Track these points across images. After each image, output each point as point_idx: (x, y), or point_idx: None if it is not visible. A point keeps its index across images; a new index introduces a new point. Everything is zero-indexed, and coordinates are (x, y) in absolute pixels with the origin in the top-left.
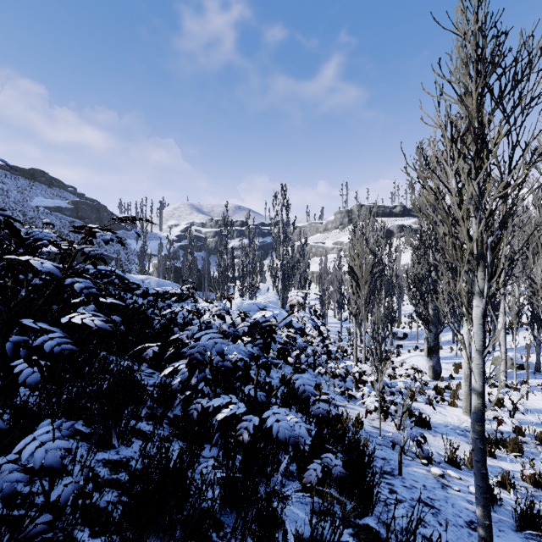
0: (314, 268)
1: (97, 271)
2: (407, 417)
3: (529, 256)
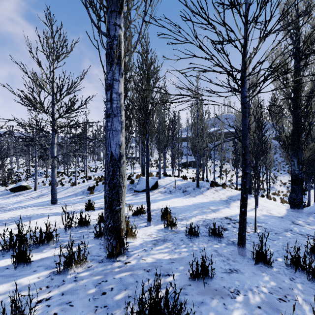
0: None
1: None
2: None
3: None
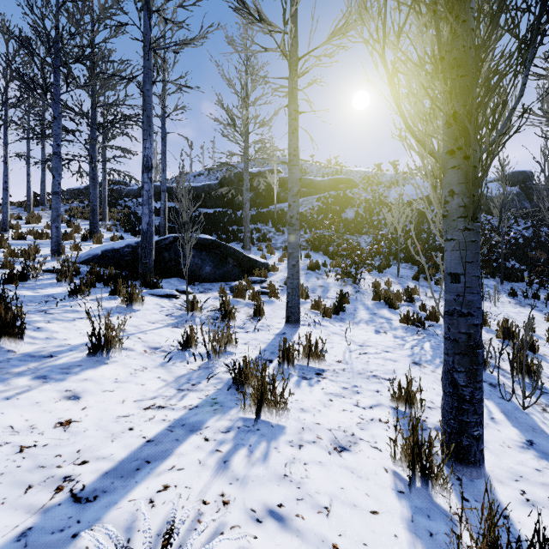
0: None
1: None
2: None
3: None
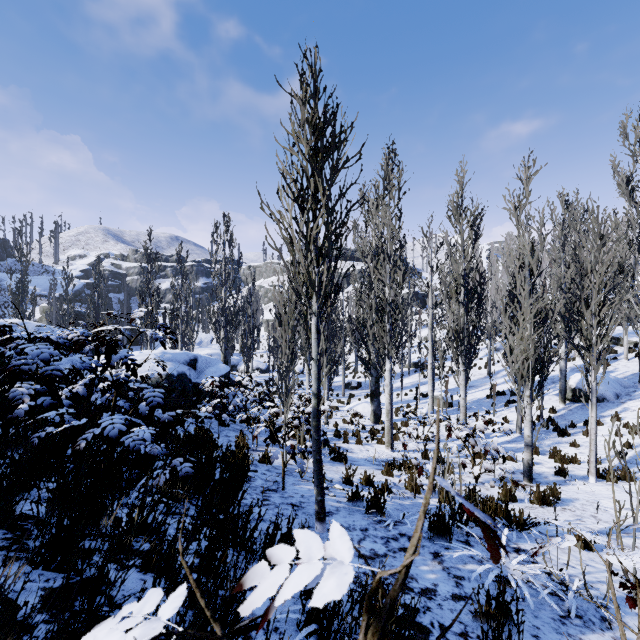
0: (270, 316)
1: None
2: (331, 456)
3: (444, 299)
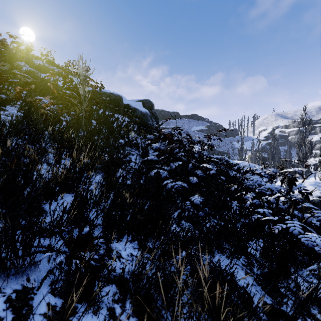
0: None
1: (216, 158)
2: None
3: None
